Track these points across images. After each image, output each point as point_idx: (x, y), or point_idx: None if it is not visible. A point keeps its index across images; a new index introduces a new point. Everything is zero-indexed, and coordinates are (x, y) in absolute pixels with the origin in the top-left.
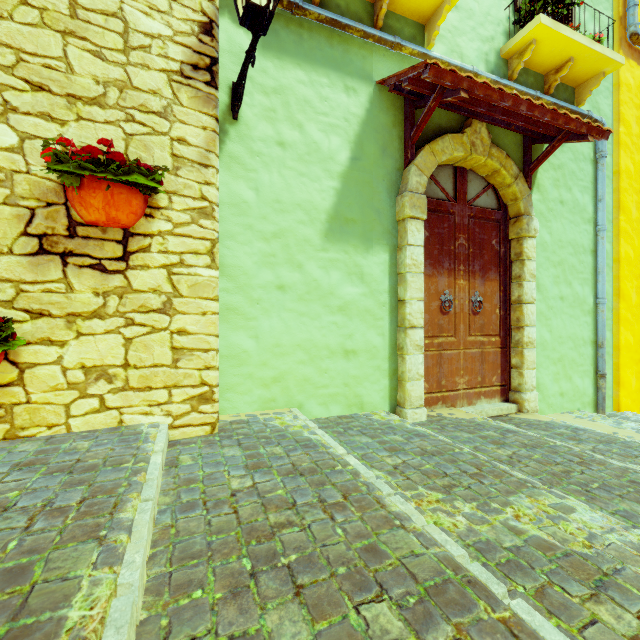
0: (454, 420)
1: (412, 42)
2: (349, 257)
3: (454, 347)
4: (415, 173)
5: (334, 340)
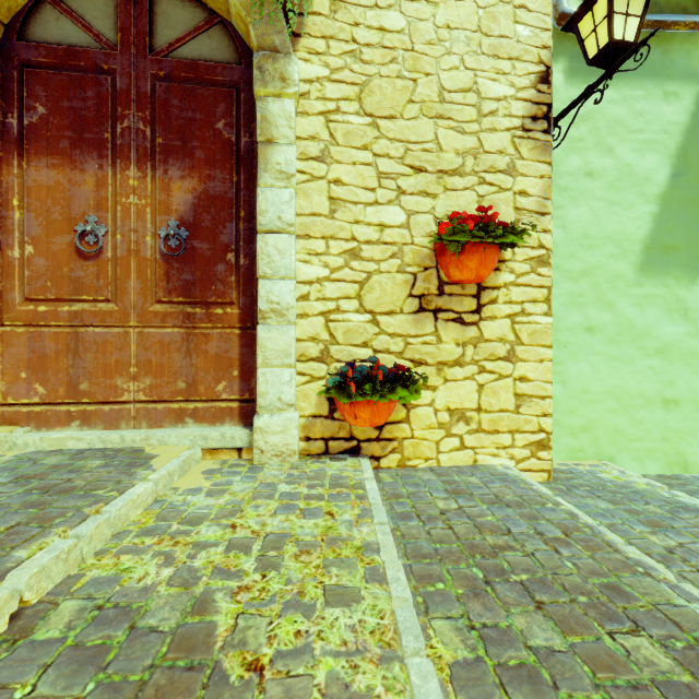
0: None
1: None
2: (669, 291)
3: None
4: None
5: (650, 387)
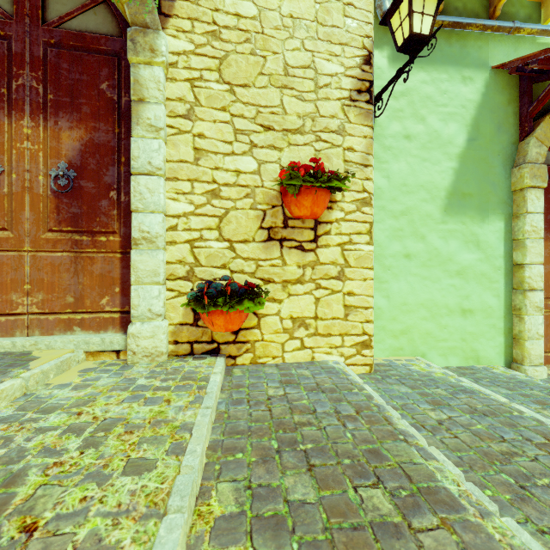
0: None
1: (527, 21)
2: (466, 227)
3: None
4: (534, 145)
5: (452, 300)
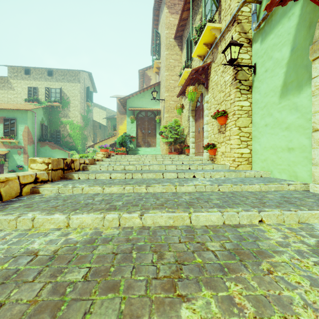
0: None
1: None
2: (290, 101)
3: None
4: (318, 27)
5: (283, 143)
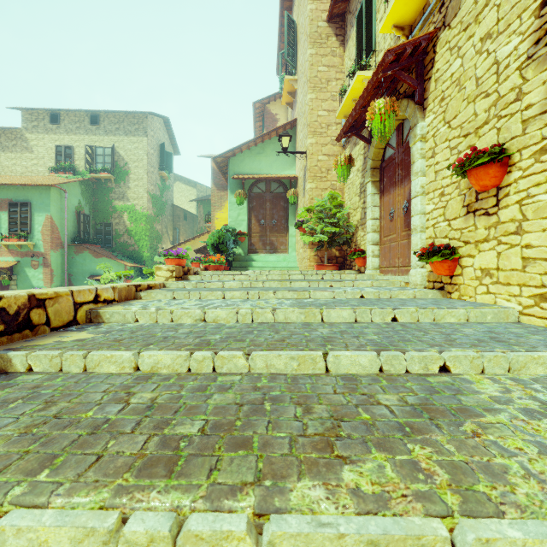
0: None
1: None
2: None
3: None
4: None
5: None
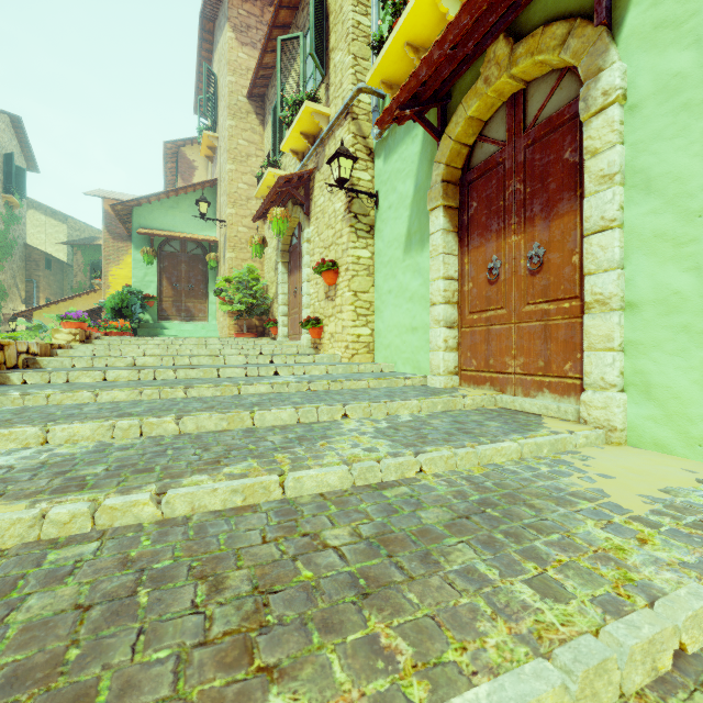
0: (447, 390)
1: None
2: (414, 260)
3: (503, 321)
4: (435, 169)
5: (408, 321)
